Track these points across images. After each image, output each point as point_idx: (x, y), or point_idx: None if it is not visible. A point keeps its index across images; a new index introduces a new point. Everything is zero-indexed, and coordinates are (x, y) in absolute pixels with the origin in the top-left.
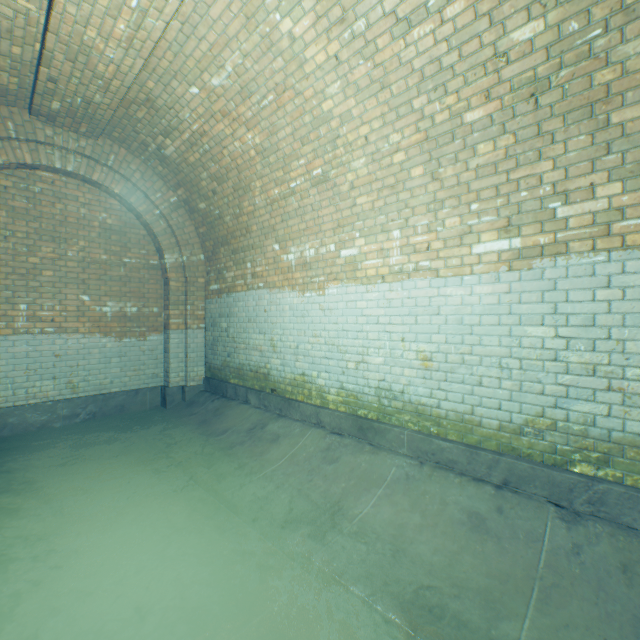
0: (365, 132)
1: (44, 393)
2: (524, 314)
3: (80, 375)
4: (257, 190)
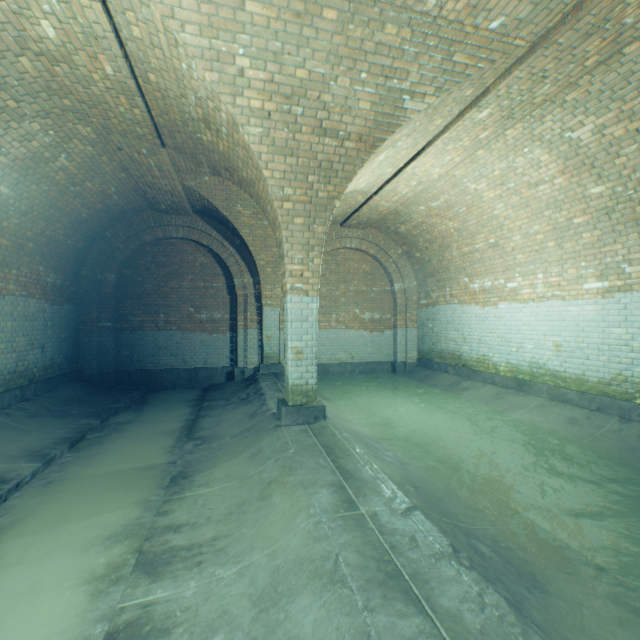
0: (518, 224)
1: (341, 358)
2: (610, 321)
3: (354, 351)
4: (454, 248)
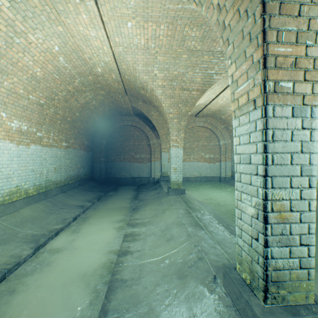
0: None
1: (195, 175)
2: None
3: (201, 171)
4: None
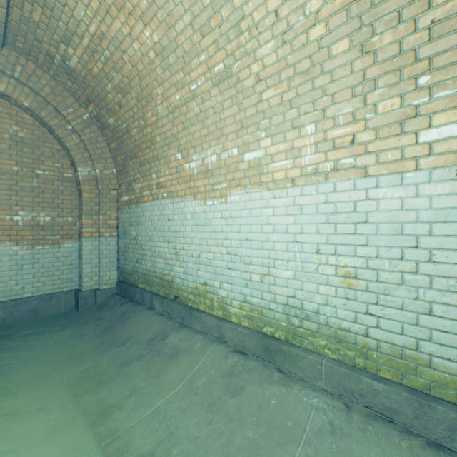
0: (275, 5)
1: None
2: None
3: None
4: (159, 98)
